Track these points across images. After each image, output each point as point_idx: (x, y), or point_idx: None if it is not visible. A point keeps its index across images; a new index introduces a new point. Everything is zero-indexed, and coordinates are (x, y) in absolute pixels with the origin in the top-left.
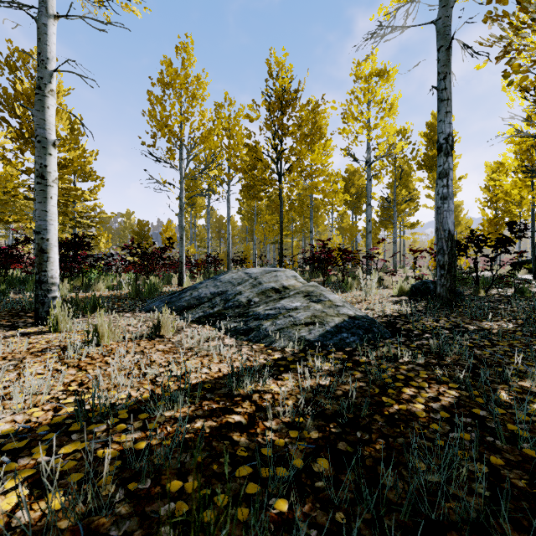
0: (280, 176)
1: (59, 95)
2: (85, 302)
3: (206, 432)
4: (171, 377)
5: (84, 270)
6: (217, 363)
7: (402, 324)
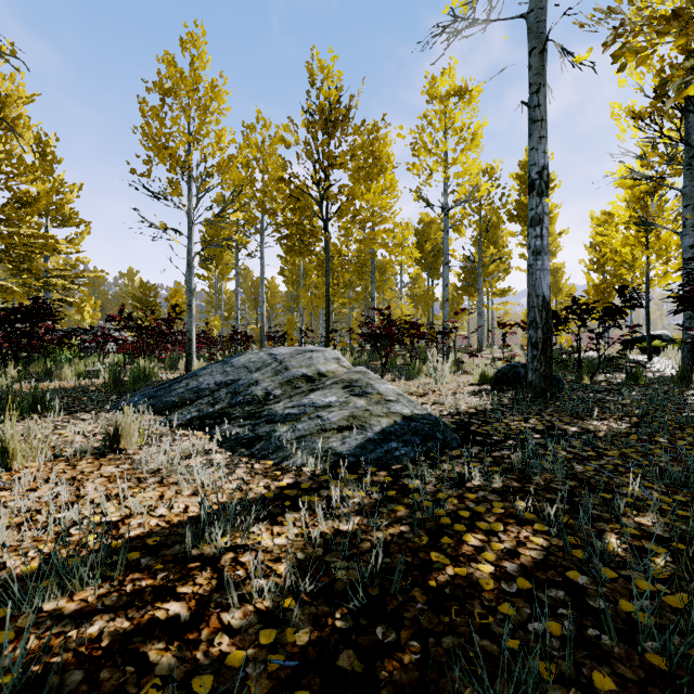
0: (326, 222)
1: (17, 102)
2: (23, 398)
3: (100, 647)
4: (98, 525)
5: (50, 349)
6: (186, 497)
7: (478, 425)
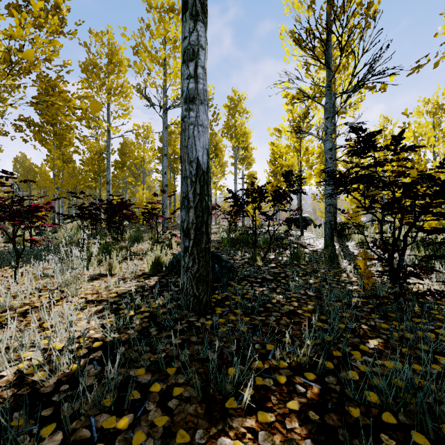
0: None
1: None
2: None
3: None
4: None
5: None
6: None
7: None
